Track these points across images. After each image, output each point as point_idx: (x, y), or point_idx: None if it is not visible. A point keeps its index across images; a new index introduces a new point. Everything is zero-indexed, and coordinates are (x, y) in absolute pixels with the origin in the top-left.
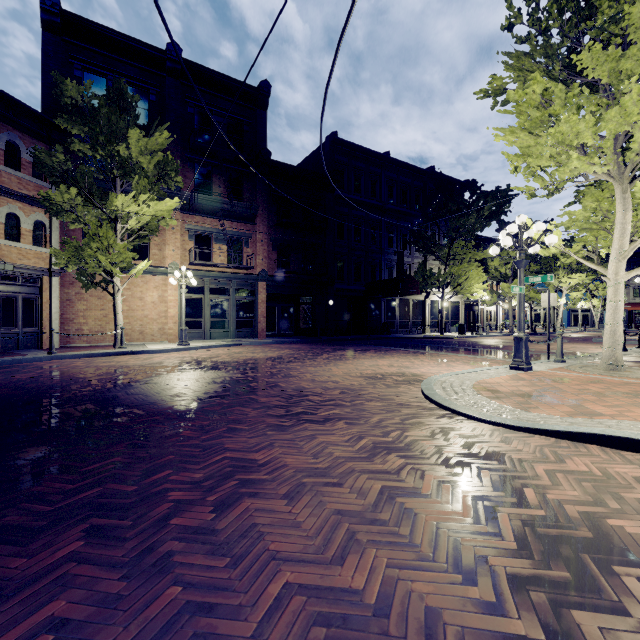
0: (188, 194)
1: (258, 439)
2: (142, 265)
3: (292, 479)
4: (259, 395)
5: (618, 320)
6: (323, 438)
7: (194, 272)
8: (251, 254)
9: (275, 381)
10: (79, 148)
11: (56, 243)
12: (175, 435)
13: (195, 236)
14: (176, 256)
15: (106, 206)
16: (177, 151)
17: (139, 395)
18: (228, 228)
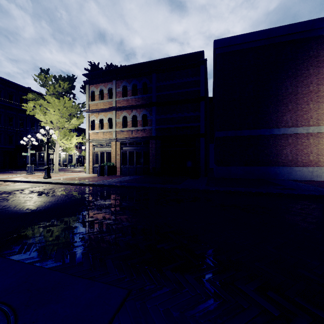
0: None
1: None
2: None
3: None
4: None
5: (56, 162)
6: None
7: None
8: None
9: None
10: None
11: None
12: None
13: None
14: None
15: None
16: None
17: None
18: None
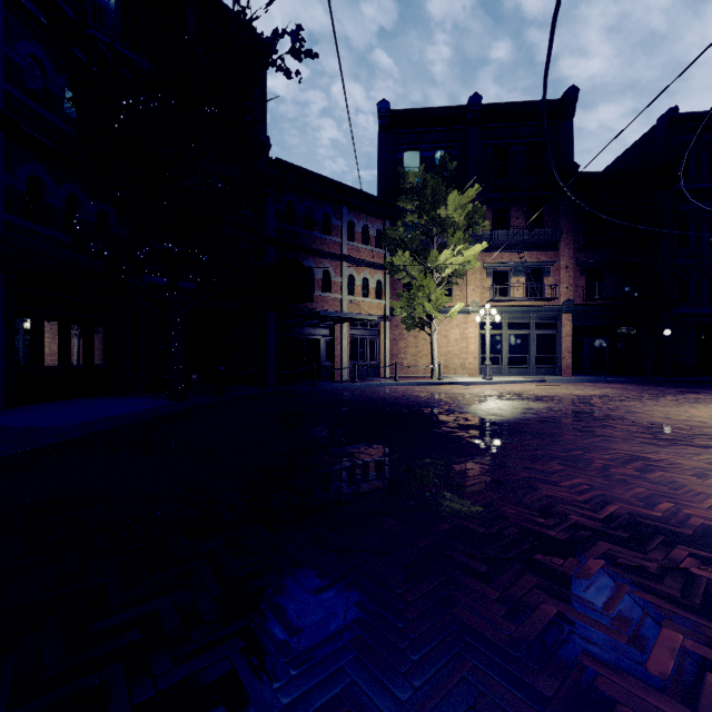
0: (487, 234)
1: (639, 448)
2: (455, 307)
3: (692, 470)
4: (611, 423)
5: None
6: (711, 456)
7: (492, 308)
8: (554, 284)
9: (619, 415)
10: (410, 219)
11: (388, 295)
12: (560, 437)
13: (492, 273)
14: (475, 295)
15: (427, 261)
16: (476, 195)
17: (497, 412)
18: (526, 259)
